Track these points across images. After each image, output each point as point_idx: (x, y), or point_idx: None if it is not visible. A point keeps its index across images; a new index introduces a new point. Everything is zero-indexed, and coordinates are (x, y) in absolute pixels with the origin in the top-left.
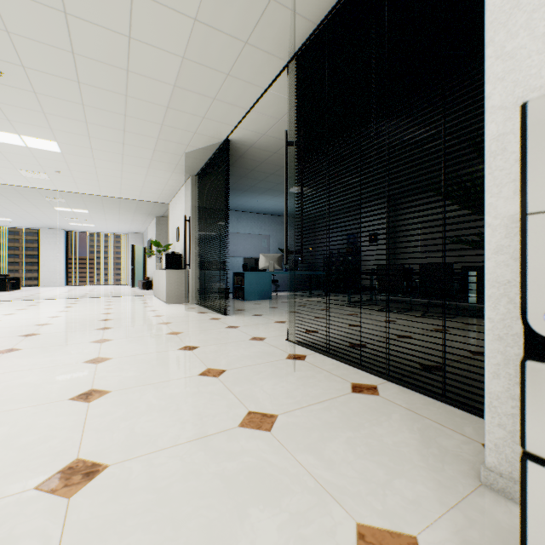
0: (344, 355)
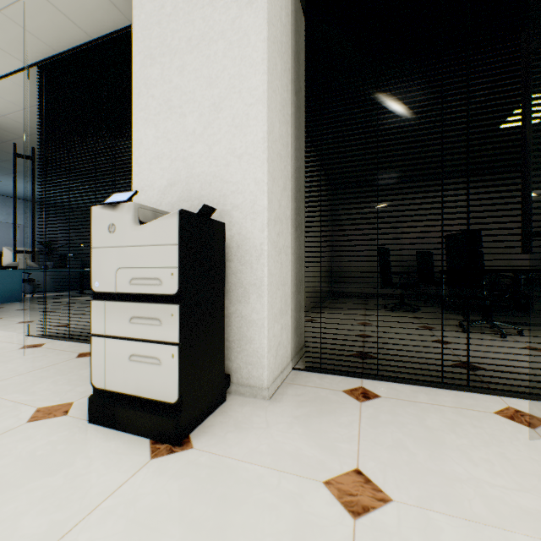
0: (86, 338)
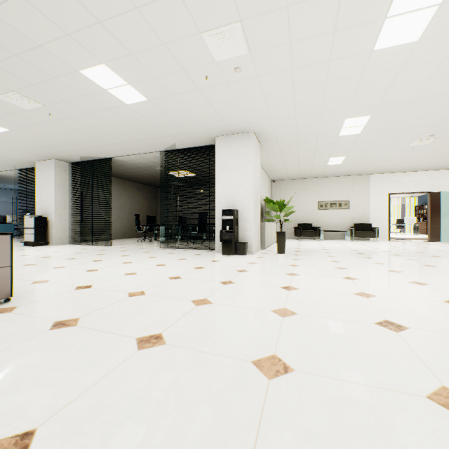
0: None
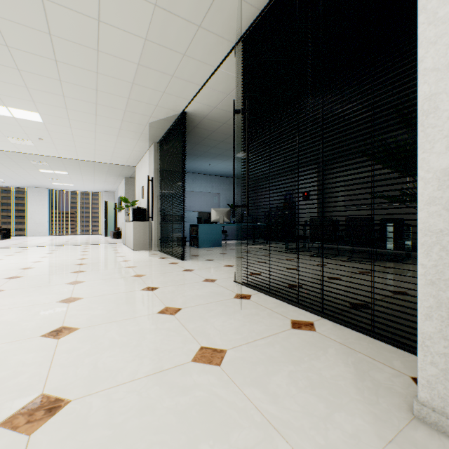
0: (284, 295)
